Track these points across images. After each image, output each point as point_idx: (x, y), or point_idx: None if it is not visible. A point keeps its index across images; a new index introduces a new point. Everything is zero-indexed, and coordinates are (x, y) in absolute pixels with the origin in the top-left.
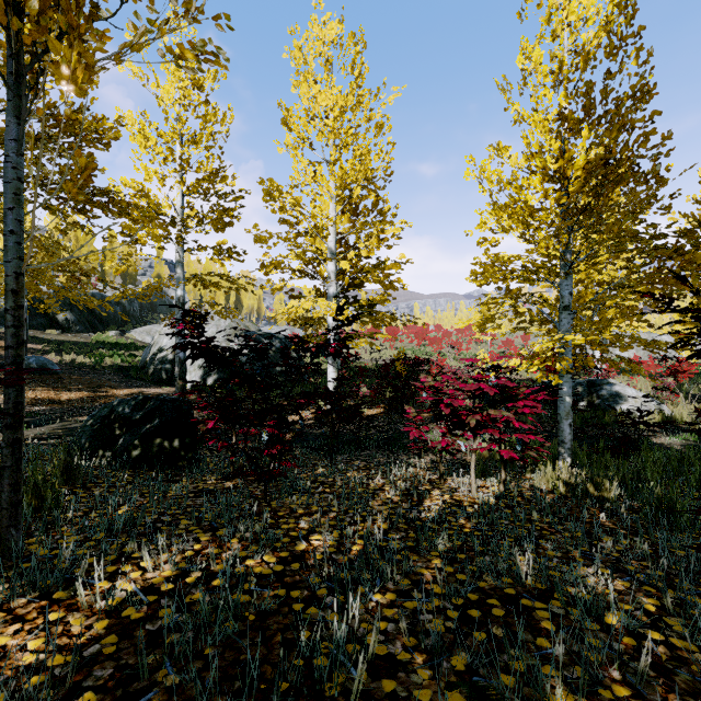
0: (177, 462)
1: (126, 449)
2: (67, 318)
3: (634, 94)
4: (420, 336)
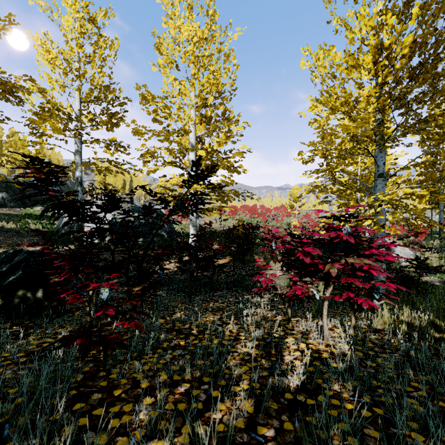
0: (41, 312)
1: None
2: (3, 197)
3: None
4: (251, 212)
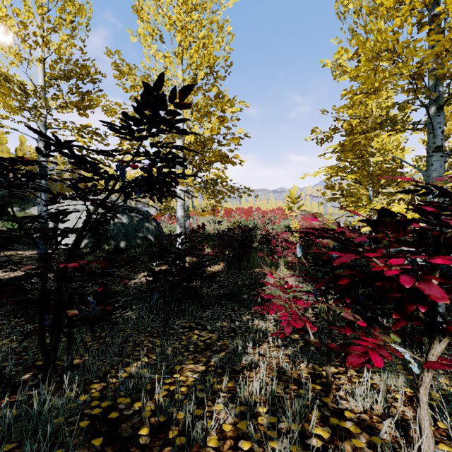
0: None
1: None
2: None
3: None
4: (247, 214)
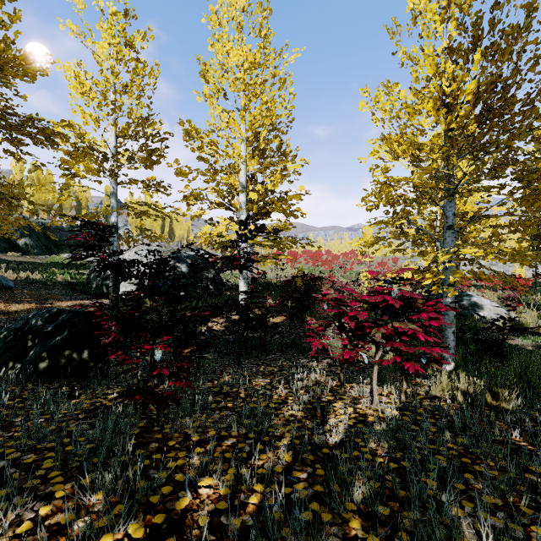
0: (86, 373)
1: (33, 361)
2: (26, 243)
3: (529, 14)
4: (314, 259)
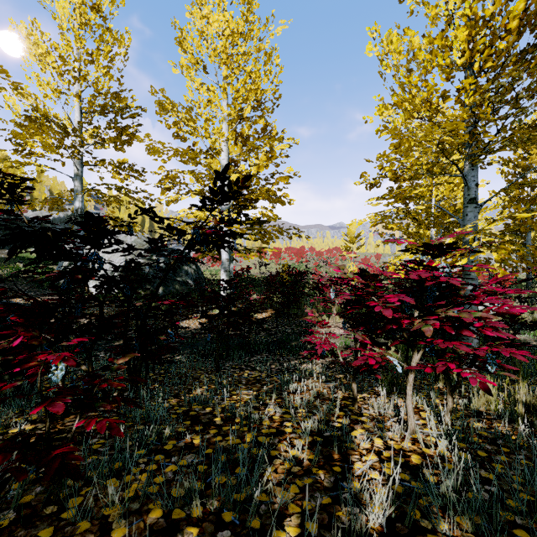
0: None
1: None
2: None
3: None
4: (298, 255)
